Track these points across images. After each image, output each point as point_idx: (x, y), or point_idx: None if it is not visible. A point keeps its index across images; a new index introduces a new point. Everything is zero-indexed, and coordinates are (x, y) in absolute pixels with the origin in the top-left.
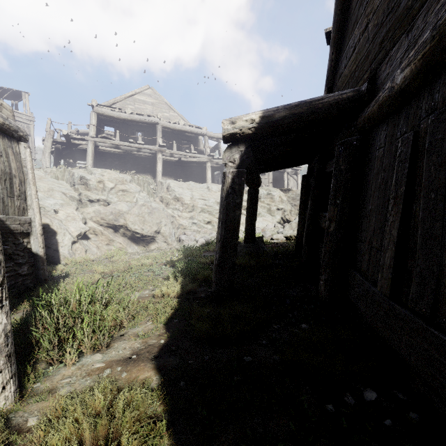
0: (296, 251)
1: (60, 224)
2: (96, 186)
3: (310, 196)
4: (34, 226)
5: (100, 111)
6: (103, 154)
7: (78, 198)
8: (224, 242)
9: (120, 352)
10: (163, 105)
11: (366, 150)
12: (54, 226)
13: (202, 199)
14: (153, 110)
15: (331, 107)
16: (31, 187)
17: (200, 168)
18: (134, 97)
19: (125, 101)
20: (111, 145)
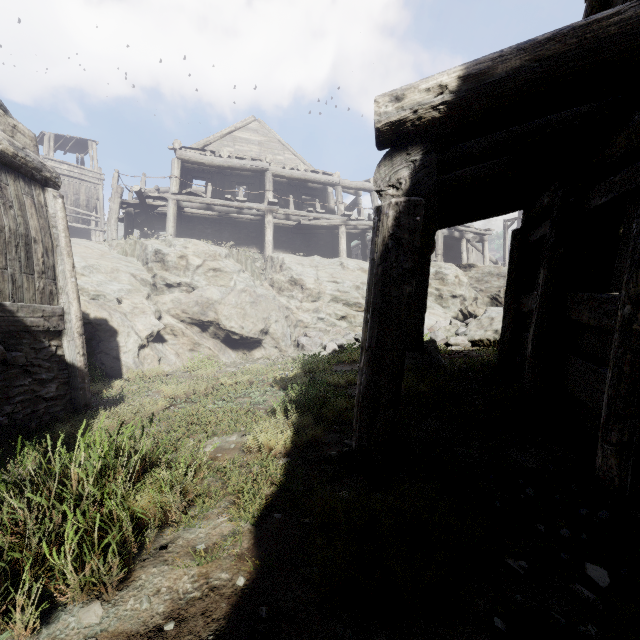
0: (500, 366)
1: (124, 320)
2: (176, 263)
3: (544, 262)
4: (69, 321)
5: (184, 156)
6: (190, 219)
7: (151, 281)
8: (377, 352)
9: (144, 605)
10: (275, 144)
11: None
12: (113, 322)
13: (332, 282)
14: (261, 152)
15: None
16: (64, 259)
17: (329, 236)
18: (233, 135)
19: (221, 141)
20: (201, 206)
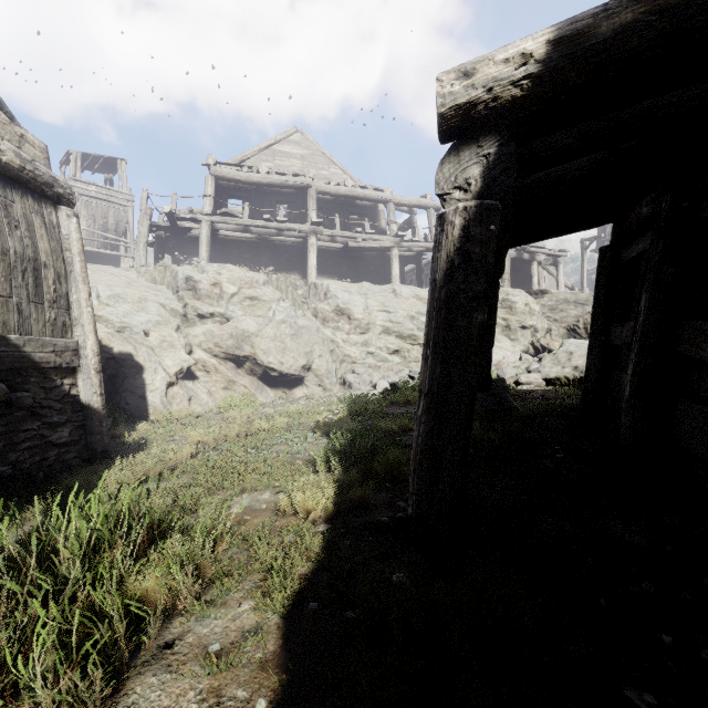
0: (584, 410)
1: (150, 354)
2: (209, 291)
3: (646, 284)
4: (84, 357)
5: (219, 172)
6: (226, 243)
7: (182, 312)
8: (439, 396)
9: None
10: (319, 158)
11: None
12: (139, 356)
13: (384, 311)
14: (303, 167)
15: None
16: (79, 286)
17: (380, 259)
18: (273, 149)
19: (260, 156)
20: (237, 228)
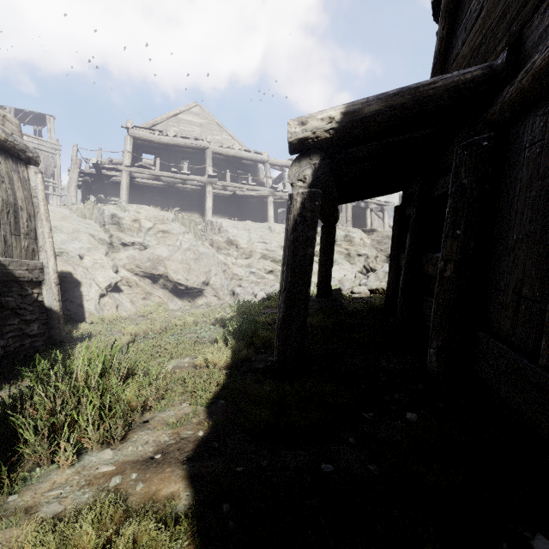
0: (386, 307)
1: (86, 273)
2: (130, 226)
3: (409, 232)
4: (47, 273)
5: (136, 134)
6: (141, 188)
7: (109, 241)
8: (290, 293)
9: (140, 448)
10: (214, 126)
11: (505, 152)
12: (77, 274)
13: (262, 242)
14: (202, 132)
15: (448, 94)
16: (44, 223)
17: (260, 204)
18: (178, 117)
19: (168, 122)
20: (150, 177)
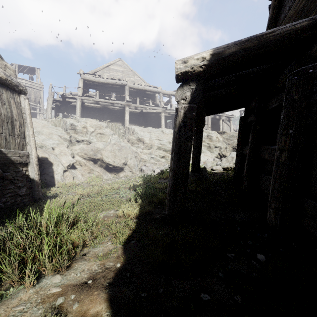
0: (234, 179)
1: (56, 158)
2: (81, 130)
3: (251, 132)
4: (31, 158)
5: (85, 77)
6: (88, 108)
7: (69, 139)
8: (176, 171)
9: (78, 275)
10: (130, 72)
11: None
12: (50, 159)
13: (158, 140)
14: (123, 76)
15: (283, 39)
16: (29, 128)
17: (156, 117)
18: (109, 67)
19: (103, 70)
20: (93, 102)
